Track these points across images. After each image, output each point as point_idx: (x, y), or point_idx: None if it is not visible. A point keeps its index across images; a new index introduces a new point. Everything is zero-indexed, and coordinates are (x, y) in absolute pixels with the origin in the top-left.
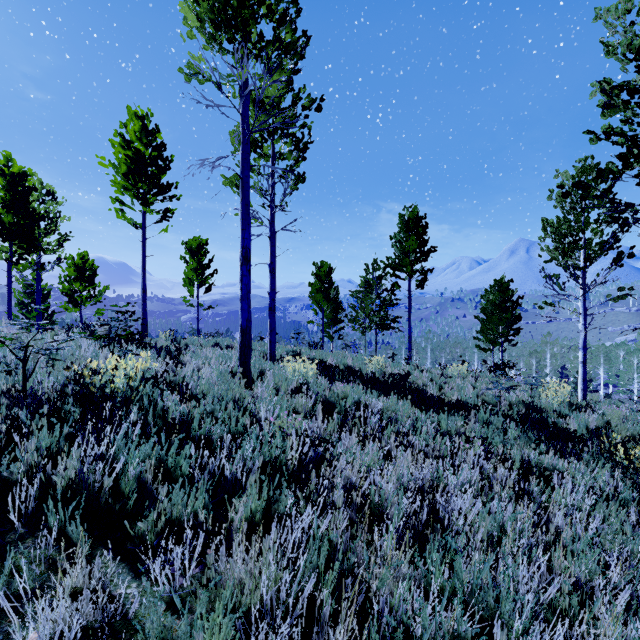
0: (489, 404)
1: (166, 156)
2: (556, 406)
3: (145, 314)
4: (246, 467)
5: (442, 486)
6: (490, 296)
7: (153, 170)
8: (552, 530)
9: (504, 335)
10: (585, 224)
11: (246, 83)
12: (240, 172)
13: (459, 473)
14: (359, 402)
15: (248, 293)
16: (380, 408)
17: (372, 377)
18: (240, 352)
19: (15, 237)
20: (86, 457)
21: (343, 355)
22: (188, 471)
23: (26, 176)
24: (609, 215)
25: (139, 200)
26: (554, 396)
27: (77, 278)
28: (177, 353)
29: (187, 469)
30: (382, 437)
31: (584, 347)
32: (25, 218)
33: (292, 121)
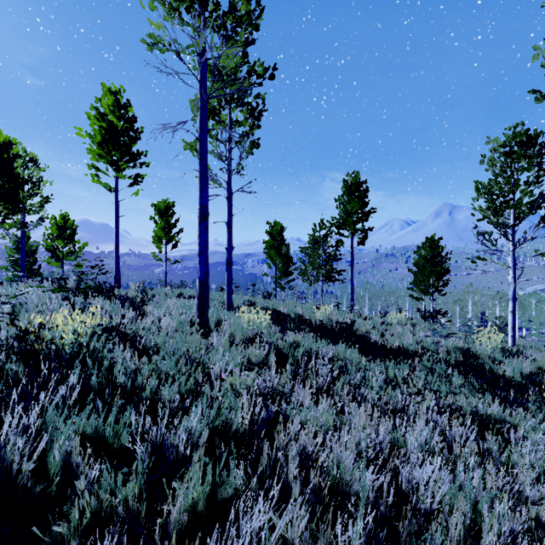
0: (428, 350)
1: (137, 128)
2: (490, 352)
3: (118, 268)
4: (190, 439)
5: (402, 451)
6: (422, 252)
7: (125, 140)
8: (533, 511)
9: (435, 286)
10: (515, 185)
11: (204, 52)
12: (198, 135)
13: (414, 430)
14: (310, 351)
15: (206, 248)
16: (329, 356)
17: (320, 325)
18: (198, 303)
19: (0, 199)
20: (19, 424)
21: (294, 304)
22: (131, 437)
23: (11, 145)
24: (538, 177)
25: (112, 166)
26: (488, 343)
27: (59, 236)
28: (141, 304)
29: (127, 439)
30: (334, 389)
31: (514, 298)
32: (9, 182)
33: (247, 88)
